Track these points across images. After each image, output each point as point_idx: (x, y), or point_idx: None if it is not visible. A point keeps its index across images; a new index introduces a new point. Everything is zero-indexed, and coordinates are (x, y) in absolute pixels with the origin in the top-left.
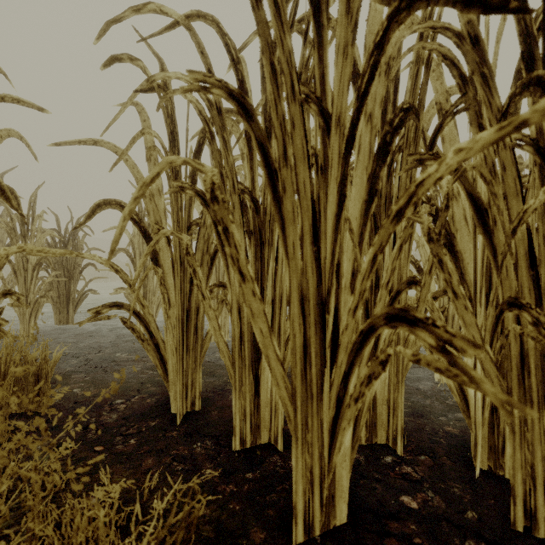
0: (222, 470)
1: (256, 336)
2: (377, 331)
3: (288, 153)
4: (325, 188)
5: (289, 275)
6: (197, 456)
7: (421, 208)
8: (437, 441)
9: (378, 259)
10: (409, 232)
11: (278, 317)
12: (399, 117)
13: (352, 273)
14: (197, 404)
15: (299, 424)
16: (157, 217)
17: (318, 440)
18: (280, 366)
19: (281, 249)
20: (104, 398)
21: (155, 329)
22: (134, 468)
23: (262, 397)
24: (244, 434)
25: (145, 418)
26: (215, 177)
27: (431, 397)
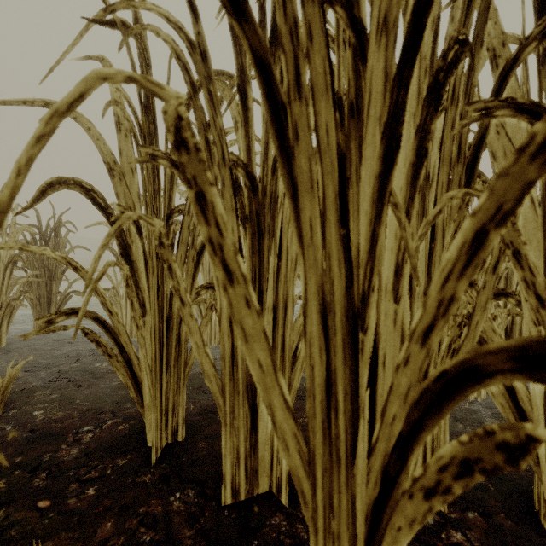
0: (206, 541)
1: (252, 373)
2: (489, 381)
3: (302, 79)
4: (358, 139)
5: (305, 272)
6: (173, 517)
7: (475, 183)
8: (485, 487)
9: (490, 238)
10: (464, 214)
11: (282, 328)
12: (454, 51)
13: (396, 270)
14: (181, 434)
15: (319, 508)
16: (128, 202)
17: (348, 529)
18: (290, 418)
19: (285, 240)
20: (68, 423)
21: (126, 342)
22: (84, 540)
23: (261, 433)
24: (237, 483)
25: (113, 454)
26: (183, 107)
27: (461, 419)
